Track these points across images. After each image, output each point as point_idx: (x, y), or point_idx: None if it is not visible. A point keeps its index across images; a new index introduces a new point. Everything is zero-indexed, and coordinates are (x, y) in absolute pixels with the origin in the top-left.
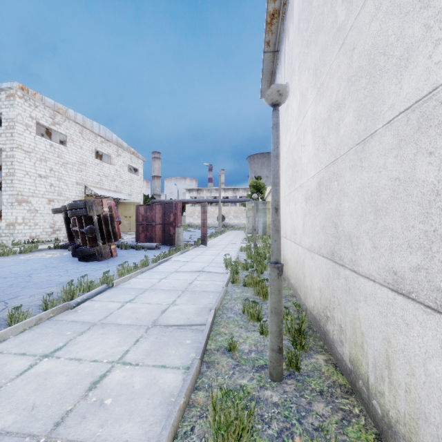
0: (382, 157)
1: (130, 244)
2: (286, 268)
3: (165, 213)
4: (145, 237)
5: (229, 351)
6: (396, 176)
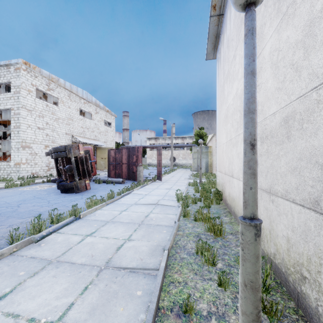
0: None
1: (102, 179)
2: (232, 204)
3: (129, 155)
4: (114, 174)
5: (185, 312)
6: None
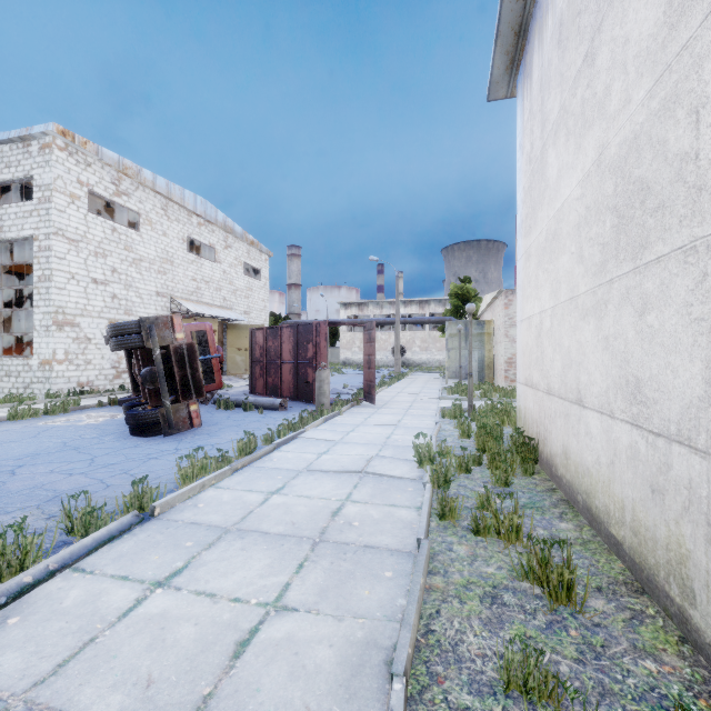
0: None
1: (235, 399)
2: (579, 483)
3: (299, 342)
4: (265, 386)
5: None
6: None
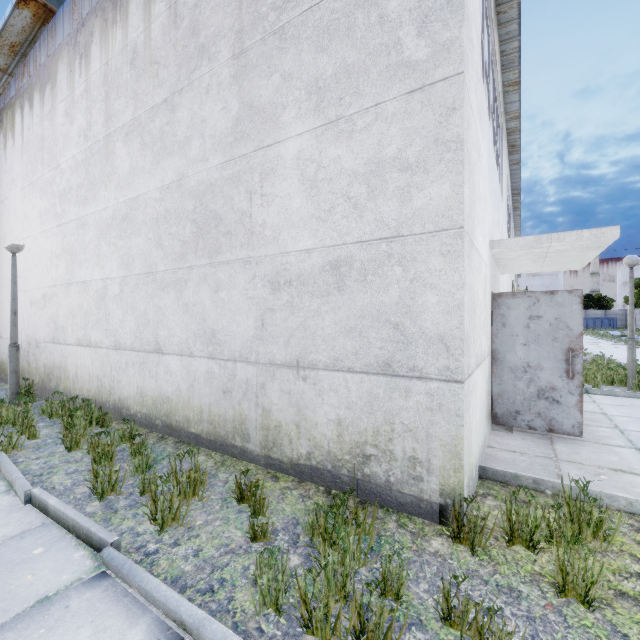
0: (75, 294)
1: None
2: (1, 369)
3: None
4: None
5: None
6: (79, 304)
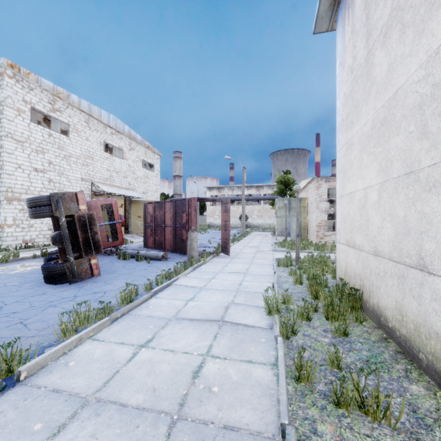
0: None
1: (131, 252)
2: (422, 343)
3: (176, 212)
4: (153, 242)
5: None
6: None
